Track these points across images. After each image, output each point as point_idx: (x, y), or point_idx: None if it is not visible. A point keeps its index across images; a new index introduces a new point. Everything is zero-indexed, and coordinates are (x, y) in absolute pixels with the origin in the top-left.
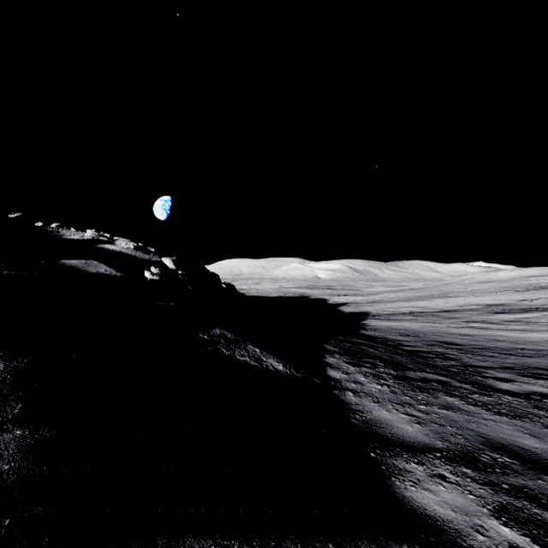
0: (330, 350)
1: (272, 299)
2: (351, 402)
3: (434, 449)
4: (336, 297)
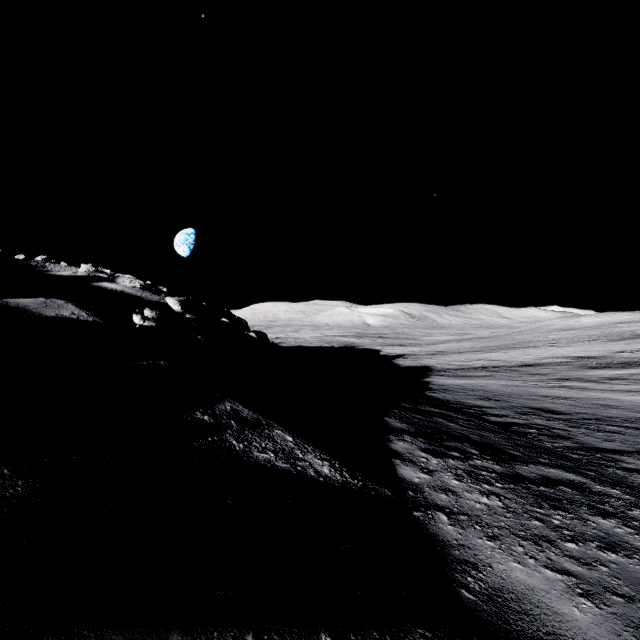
0: (395, 428)
1: (314, 350)
2: (450, 541)
3: None
4: (390, 347)
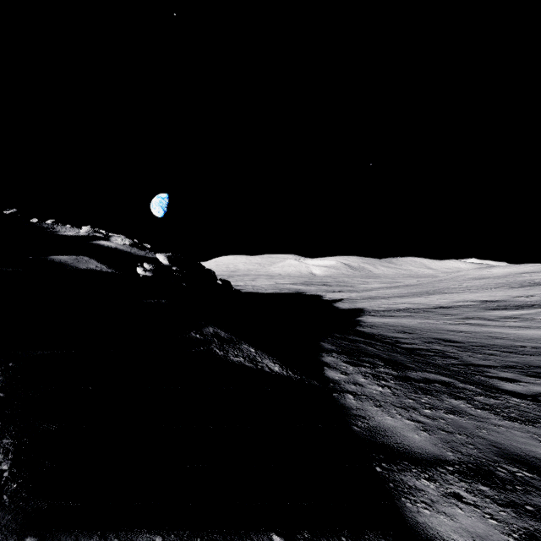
0: (327, 349)
1: (268, 295)
2: (352, 407)
3: (445, 462)
4: (332, 293)
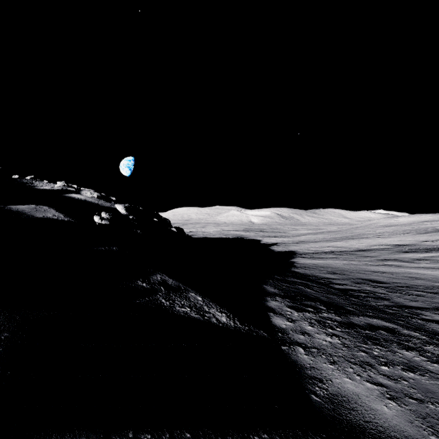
0: (270, 292)
1: (215, 240)
2: (305, 365)
3: None
4: (268, 238)
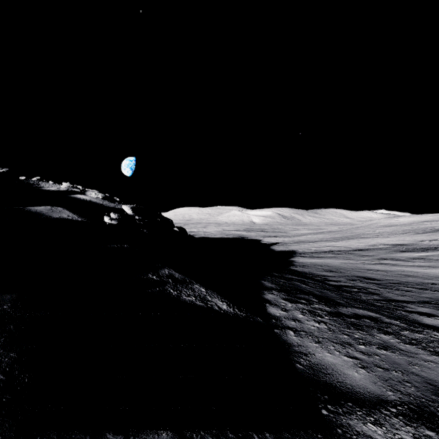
0: (268, 287)
1: (217, 239)
2: (293, 343)
3: (388, 403)
4: (269, 238)
